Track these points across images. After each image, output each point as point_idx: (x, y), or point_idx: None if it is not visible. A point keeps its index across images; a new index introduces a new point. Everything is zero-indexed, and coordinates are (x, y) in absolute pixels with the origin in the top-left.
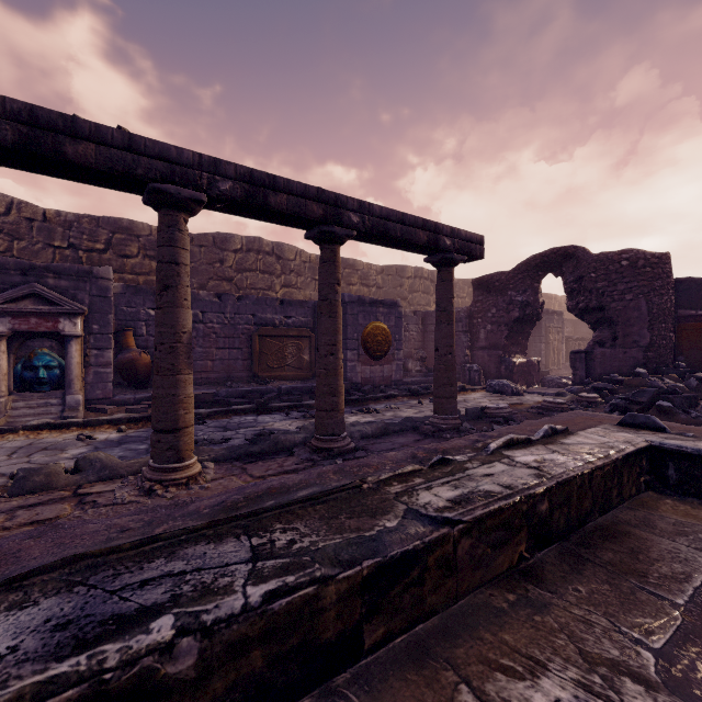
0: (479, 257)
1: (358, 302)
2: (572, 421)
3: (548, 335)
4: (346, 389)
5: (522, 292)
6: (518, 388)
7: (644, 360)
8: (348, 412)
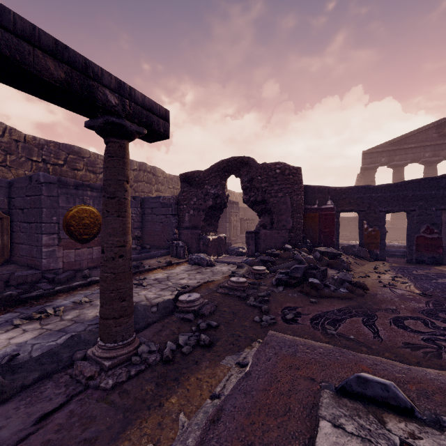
0: (164, 134)
1: (58, 183)
2: (277, 390)
3: (231, 217)
4: (31, 282)
5: (214, 186)
6: (211, 260)
7: (289, 238)
8: (7, 323)
